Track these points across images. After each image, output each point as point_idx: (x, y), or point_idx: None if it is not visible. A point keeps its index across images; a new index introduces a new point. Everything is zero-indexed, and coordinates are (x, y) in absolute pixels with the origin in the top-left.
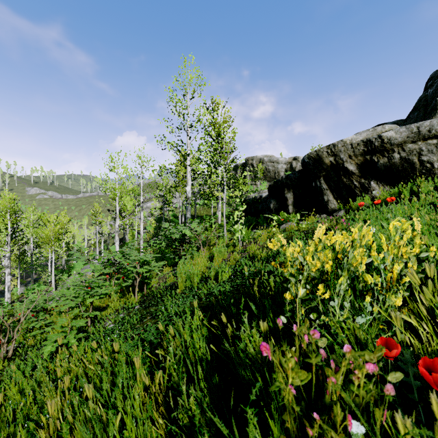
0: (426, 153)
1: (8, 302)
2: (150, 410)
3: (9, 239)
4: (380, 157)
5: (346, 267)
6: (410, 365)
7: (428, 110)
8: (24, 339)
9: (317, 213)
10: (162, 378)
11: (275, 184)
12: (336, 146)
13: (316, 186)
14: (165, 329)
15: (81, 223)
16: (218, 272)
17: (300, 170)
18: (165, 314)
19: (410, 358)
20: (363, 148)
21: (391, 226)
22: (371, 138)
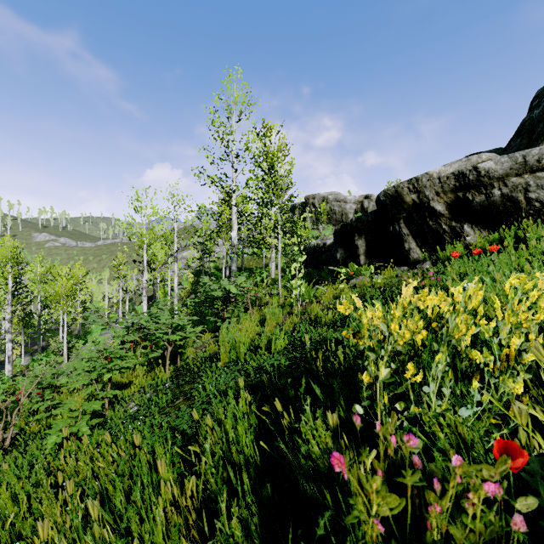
0: (534, 189)
1: (9, 375)
2: (177, 536)
3: (11, 297)
4: (476, 194)
5: (446, 340)
6: (539, 478)
7: (533, 136)
8: (26, 424)
9: (395, 265)
10: (197, 483)
11: (343, 228)
12: (420, 180)
13: (394, 231)
14: (202, 415)
15: (101, 277)
16: (271, 340)
17: (374, 210)
18: (203, 395)
19: (539, 469)
20: (454, 183)
21: (507, 284)
22: (464, 170)
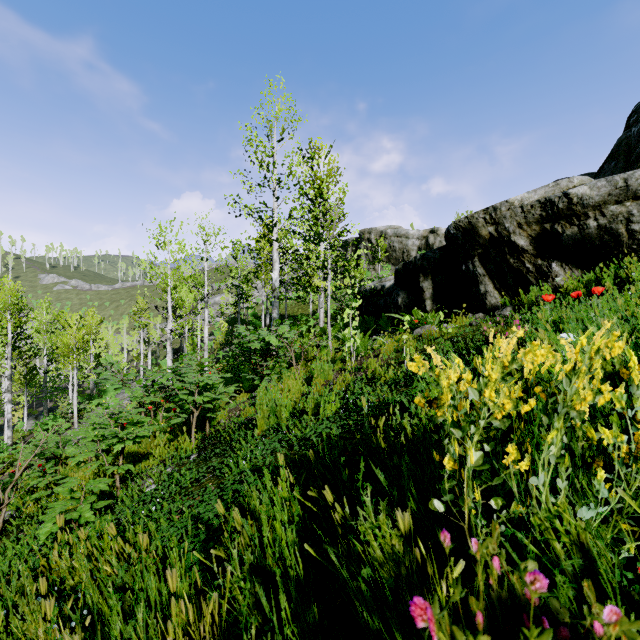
0: (638, 219)
1: (8, 443)
2: None
3: (10, 349)
4: (567, 226)
5: (564, 414)
6: None
7: (631, 158)
8: (24, 503)
9: (468, 312)
10: (221, 595)
11: (405, 268)
12: (498, 209)
13: (468, 270)
14: (232, 499)
15: (119, 326)
16: (319, 403)
17: (443, 246)
18: (235, 472)
19: None
20: (540, 213)
21: None
22: (552, 197)
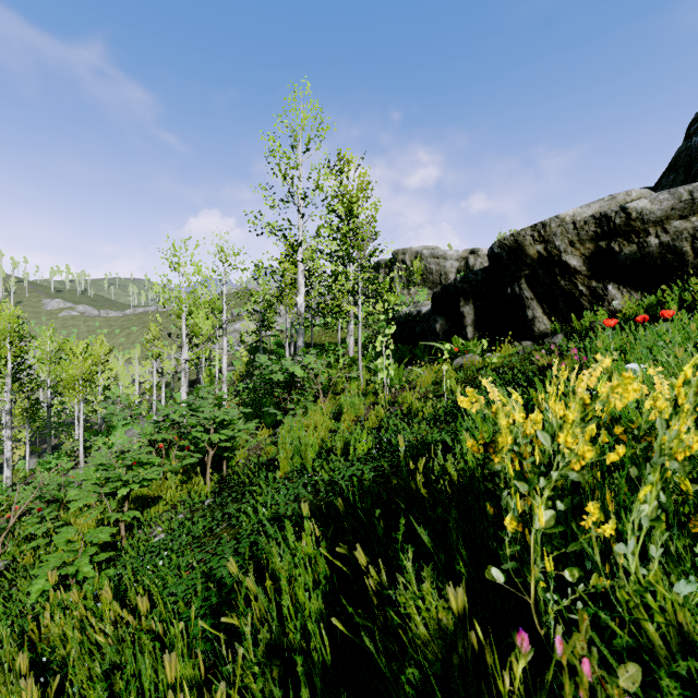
0: None
1: (7, 484)
2: None
3: (10, 381)
4: (625, 244)
5: (661, 465)
6: None
7: (691, 171)
8: (21, 552)
9: (514, 340)
10: (234, 675)
11: (444, 291)
12: (547, 225)
13: (513, 294)
14: (250, 553)
15: (130, 356)
16: (349, 442)
17: (486, 267)
18: (254, 520)
19: None
20: (595, 229)
21: None
22: (608, 212)
